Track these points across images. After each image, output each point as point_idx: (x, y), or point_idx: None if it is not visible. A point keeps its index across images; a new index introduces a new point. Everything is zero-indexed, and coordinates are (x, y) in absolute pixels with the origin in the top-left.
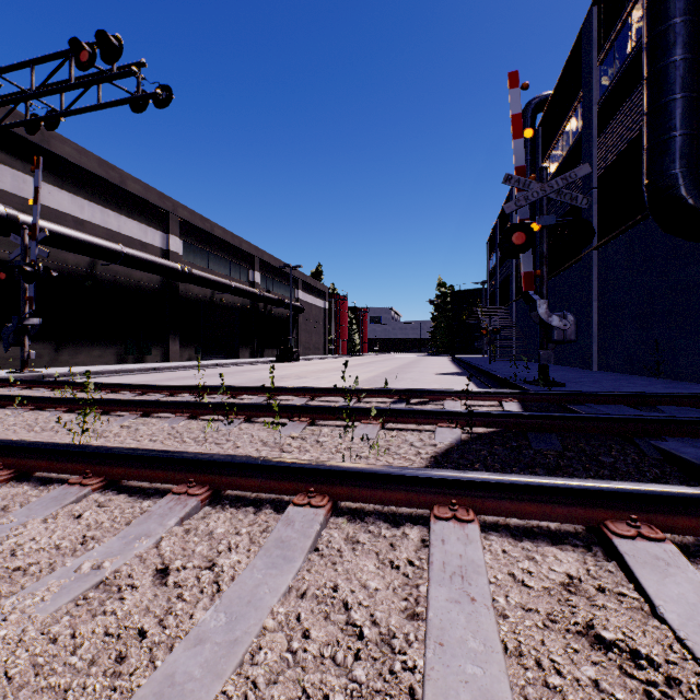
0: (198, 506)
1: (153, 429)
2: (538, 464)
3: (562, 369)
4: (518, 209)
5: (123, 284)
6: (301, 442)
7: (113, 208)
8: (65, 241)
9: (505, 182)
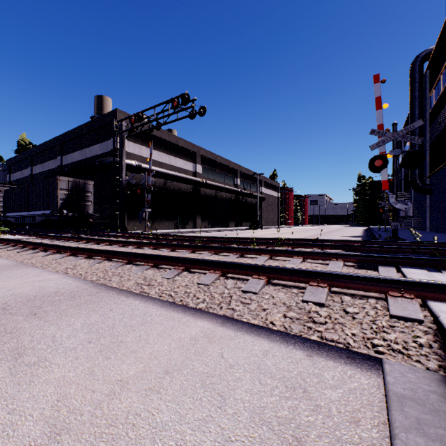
0: (239, 257)
1: None
2: None
3: (434, 234)
4: (379, 147)
5: (177, 191)
6: None
7: (173, 155)
8: (156, 173)
9: (371, 133)
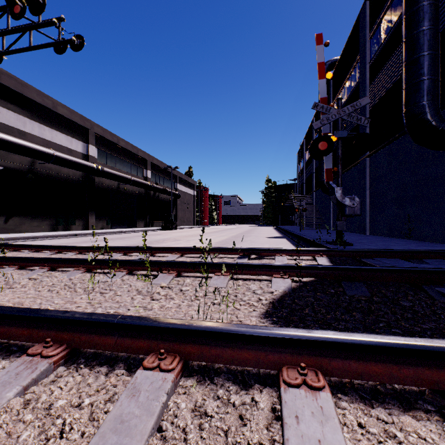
0: (49, 369)
1: (54, 280)
2: (354, 308)
3: (347, 234)
4: (322, 126)
5: (54, 177)
6: (168, 291)
7: (47, 124)
8: (11, 145)
9: (314, 107)
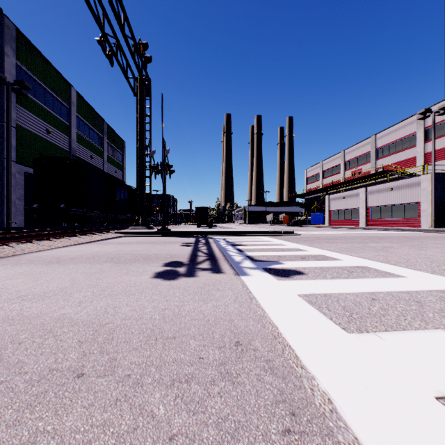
0: None
1: None
2: None
3: None
4: None
5: None
6: None
7: None
8: None
9: None
